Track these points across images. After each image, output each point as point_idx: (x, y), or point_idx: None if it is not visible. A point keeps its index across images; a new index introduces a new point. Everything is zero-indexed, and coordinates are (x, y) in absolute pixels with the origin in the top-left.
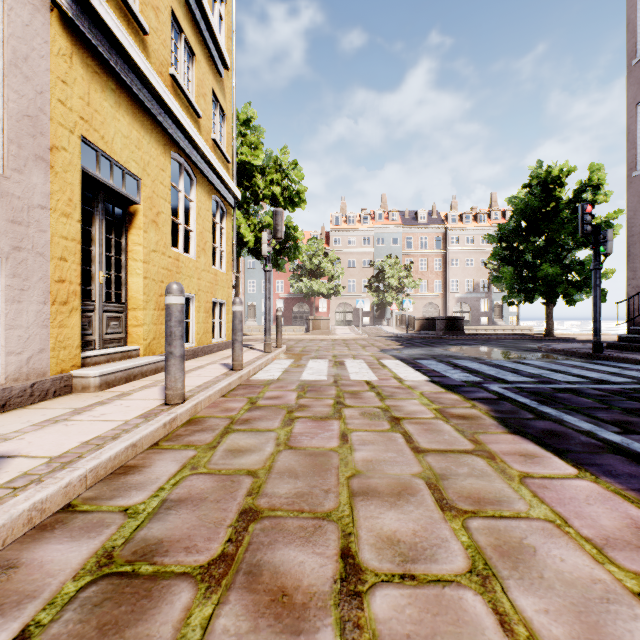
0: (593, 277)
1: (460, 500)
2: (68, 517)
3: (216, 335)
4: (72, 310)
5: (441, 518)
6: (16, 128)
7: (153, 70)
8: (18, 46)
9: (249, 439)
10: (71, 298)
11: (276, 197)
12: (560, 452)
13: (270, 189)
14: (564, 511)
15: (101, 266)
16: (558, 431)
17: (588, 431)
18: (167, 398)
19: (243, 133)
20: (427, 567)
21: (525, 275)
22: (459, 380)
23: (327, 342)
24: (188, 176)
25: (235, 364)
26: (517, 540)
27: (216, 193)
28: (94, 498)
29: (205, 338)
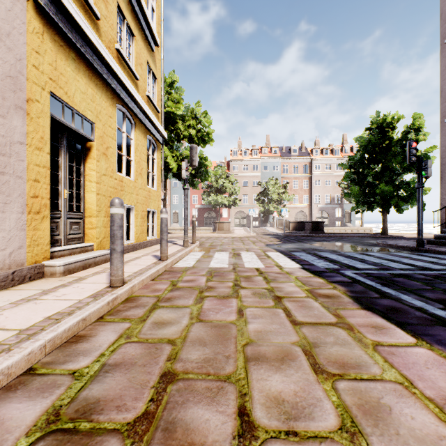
0: (417, 193)
1: (329, 365)
2: (29, 379)
3: (149, 234)
4: (43, 218)
5: (315, 380)
6: (1, 85)
7: (103, 45)
8: (2, 25)
9: (170, 314)
10: (42, 209)
11: (192, 137)
12: (401, 324)
13: (188, 131)
14: (409, 374)
15: (65, 186)
16: (398, 307)
17: (420, 307)
18: (111, 282)
19: (169, 92)
20: (306, 424)
21: (367, 192)
22: (323, 267)
23: (228, 239)
24: (129, 121)
25: (162, 256)
26: (375, 400)
27: (149, 134)
28: (50, 363)
29: (141, 237)
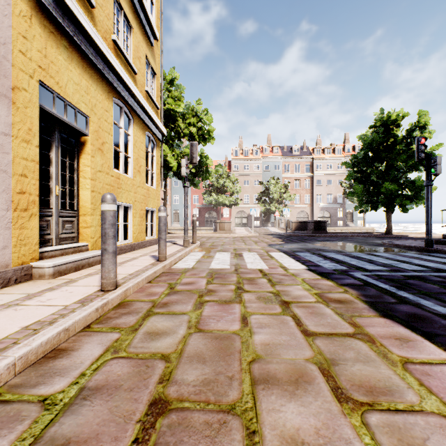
0: (426, 191)
1: (354, 389)
2: None
3: (148, 234)
4: (31, 215)
5: (340, 412)
6: None
7: (98, 34)
8: None
9: (166, 322)
10: (30, 206)
11: (193, 135)
12: (429, 336)
13: (188, 129)
14: None
15: (57, 182)
16: (420, 314)
17: (445, 315)
18: (102, 286)
19: (169, 89)
20: None
21: (371, 191)
22: (330, 269)
23: (229, 239)
24: (127, 117)
25: (160, 256)
26: (420, 442)
27: (148, 130)
28: (19, 385)
29: (140, 236)
